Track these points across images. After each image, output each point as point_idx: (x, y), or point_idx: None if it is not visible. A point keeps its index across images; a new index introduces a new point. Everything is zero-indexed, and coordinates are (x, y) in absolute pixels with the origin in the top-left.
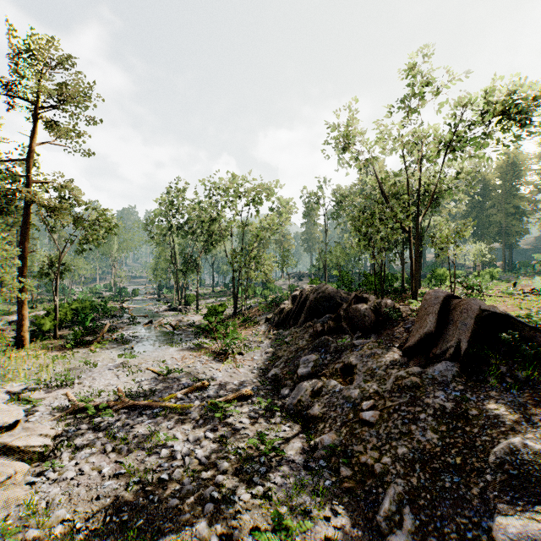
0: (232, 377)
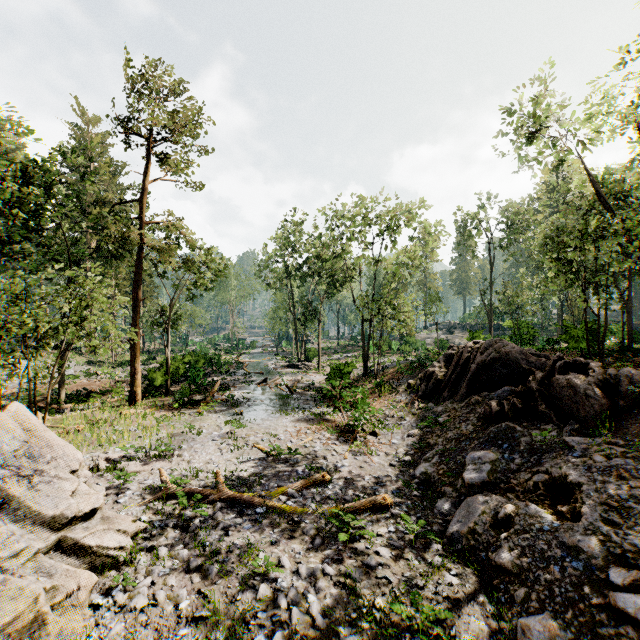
0: (362, 469)
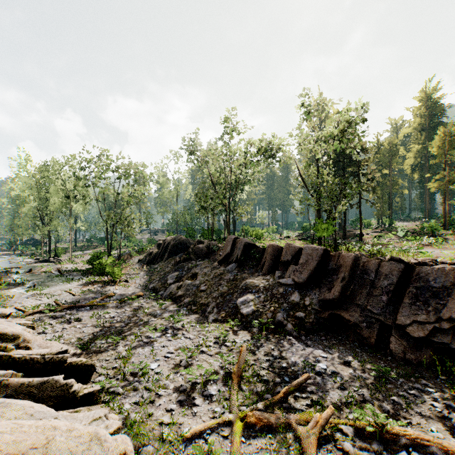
0: (126, 291)
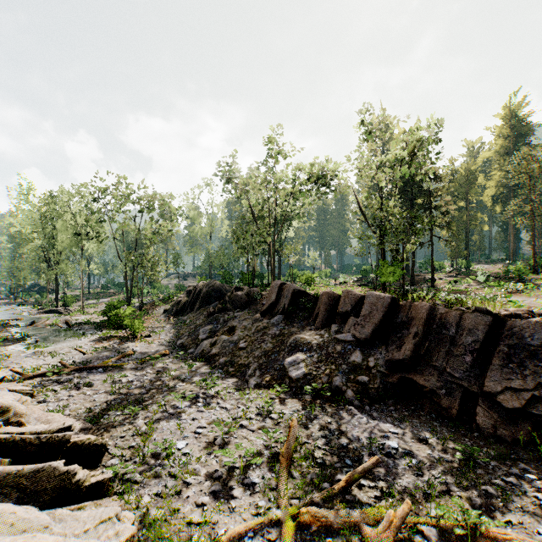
0: (148, 349)
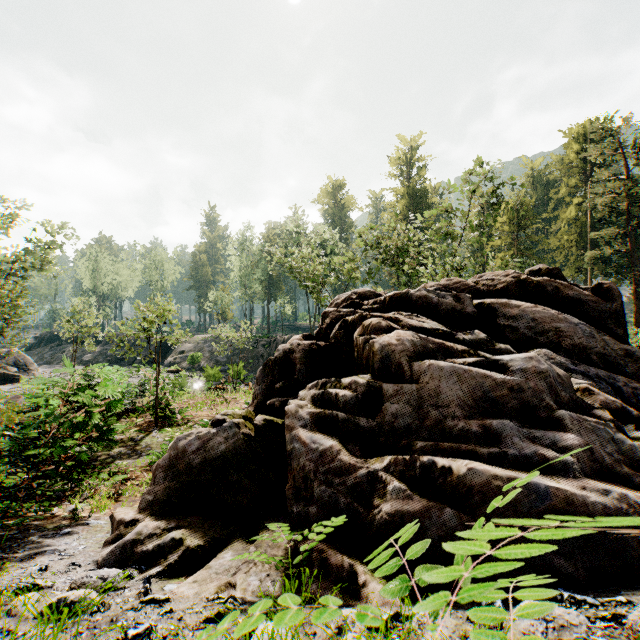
0: None
